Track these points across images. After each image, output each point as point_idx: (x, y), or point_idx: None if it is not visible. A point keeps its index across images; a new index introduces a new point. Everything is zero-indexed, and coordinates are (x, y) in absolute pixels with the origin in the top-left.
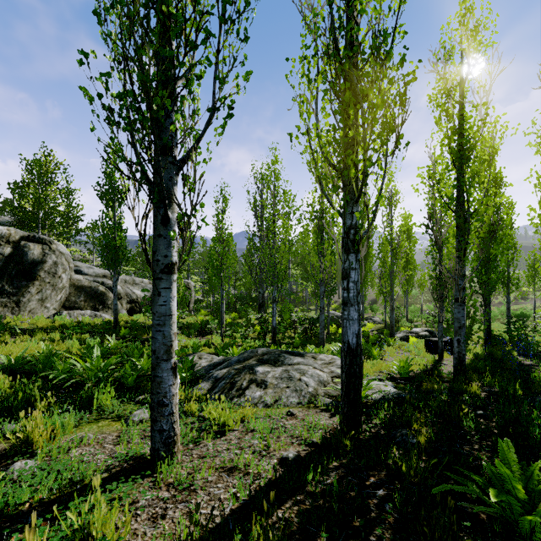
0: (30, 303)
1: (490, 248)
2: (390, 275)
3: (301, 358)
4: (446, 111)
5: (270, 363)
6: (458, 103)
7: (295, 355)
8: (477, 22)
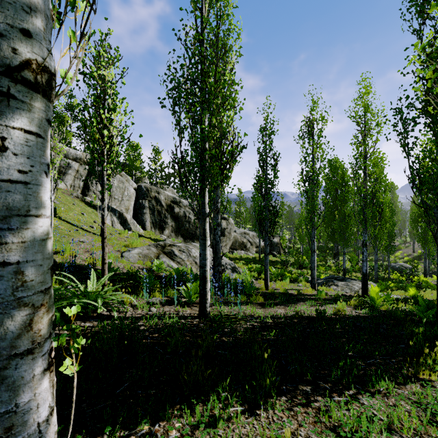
0: (222, 246)
1: None
2: None
3: (354, 281)
4: None
5: (339, 280)
6: None
7: (352, 279)
8: None
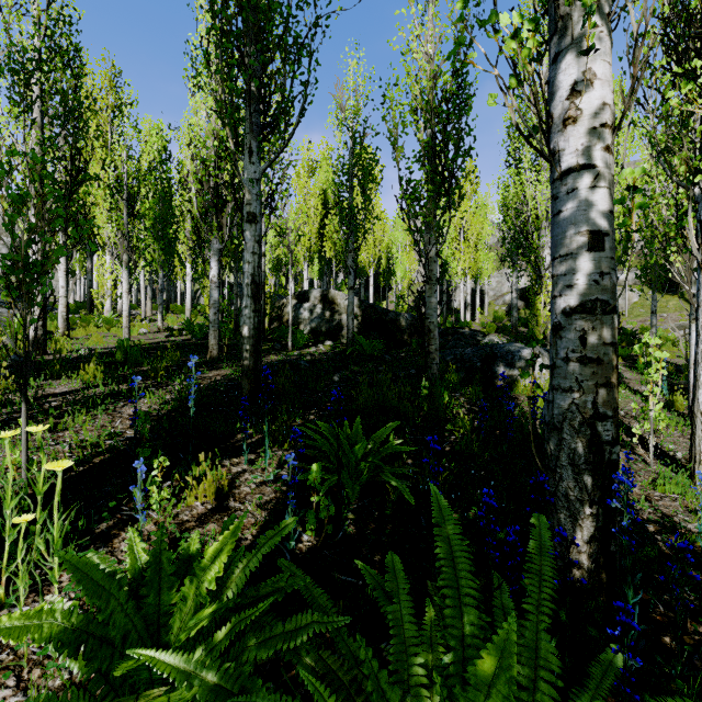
0: None
1: None
2: None
3: None
4: None
5: None
6: None
7: None
8: None
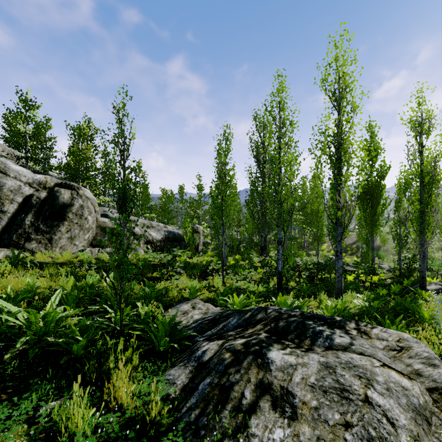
0: (60, 240)
1: None
2: (421, 216)
3: (344, 334)
4: None
5: (289, 338)
6: None
7: (329, 325)
8: None
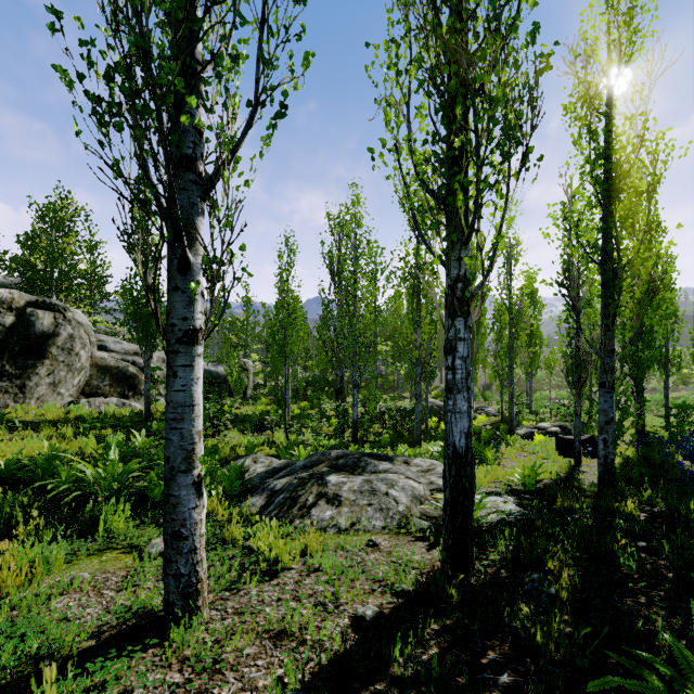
0: (38, 387)
1: (644, 315)
2: (509, 353)
3: (389, 464)
4: (588, 126)
5: (346, 469)
6: (604, 116)
7: (381, 459)
8: (631, 2)
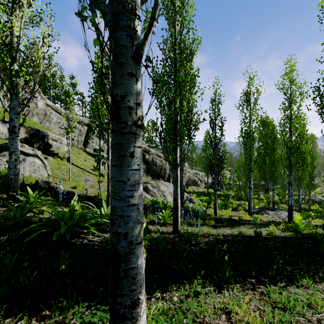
0: None
1: None
2: None
3: (282, 210)
4: None
5: (270, 210)
6: None
7: (280, 209)
8: None
